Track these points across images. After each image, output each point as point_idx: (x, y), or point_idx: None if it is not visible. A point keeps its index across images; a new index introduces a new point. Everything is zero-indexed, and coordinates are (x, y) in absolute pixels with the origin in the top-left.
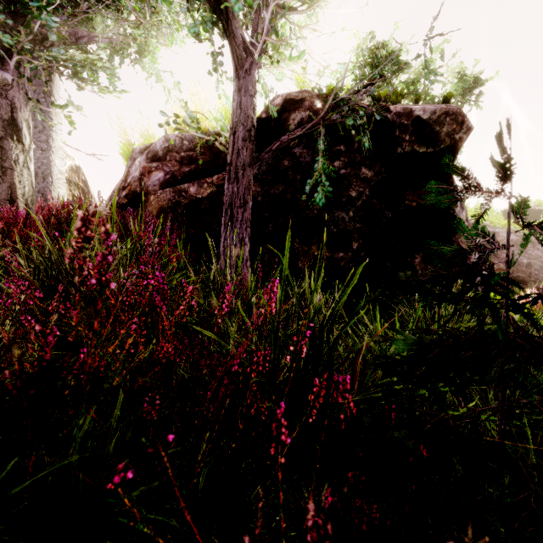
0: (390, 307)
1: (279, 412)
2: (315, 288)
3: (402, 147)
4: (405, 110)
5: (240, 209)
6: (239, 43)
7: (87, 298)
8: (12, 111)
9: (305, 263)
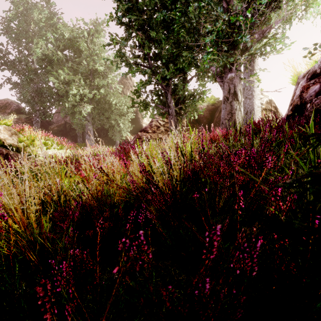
0: None
1: (240, 194)
2: None
3: None
4: None
5: None
6: None
7: None
8: (234, 88)
9: None
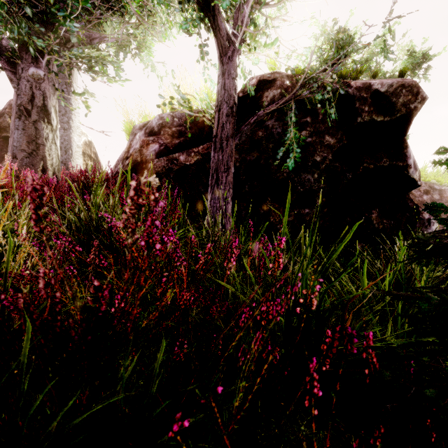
0: (353, 256)
1: (311, 367)
2: (309, 243)
3: (362, 117)
4: (365, 85)
5: (224, 174)
6: (223, 35)
7: (109, 249)
8: (44, 99)
9: (276, 218)
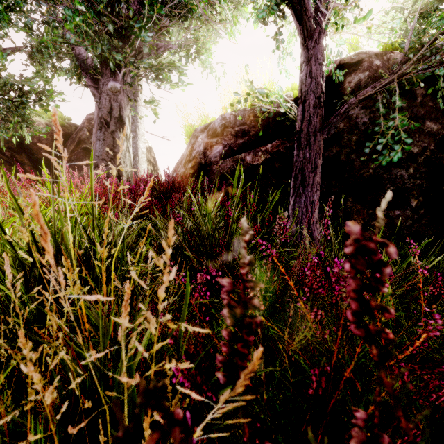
0: None
1: None
2: None
3: None
4: None
5: (311, 174)
6: (310, 15)
7: (218, 268)
8: (120, 110)
9: (359, 221)
